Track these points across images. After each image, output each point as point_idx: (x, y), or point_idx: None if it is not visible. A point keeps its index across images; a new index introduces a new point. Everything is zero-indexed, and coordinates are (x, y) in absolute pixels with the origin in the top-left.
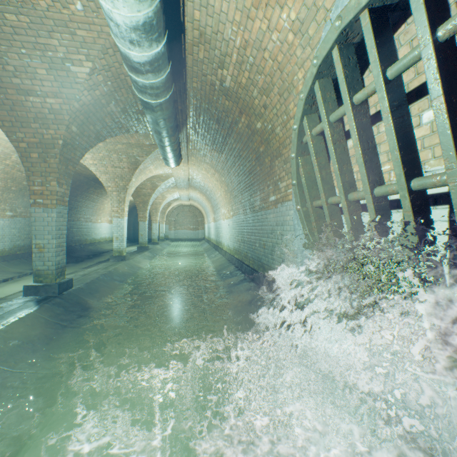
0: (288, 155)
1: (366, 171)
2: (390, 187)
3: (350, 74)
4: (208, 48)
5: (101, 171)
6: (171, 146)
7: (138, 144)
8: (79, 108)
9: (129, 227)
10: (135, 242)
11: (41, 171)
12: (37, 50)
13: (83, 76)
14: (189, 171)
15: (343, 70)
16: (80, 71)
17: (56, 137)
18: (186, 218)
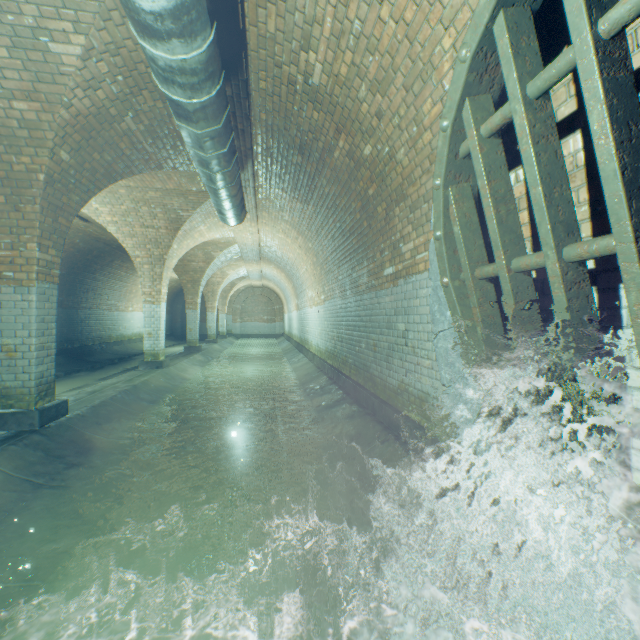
0: (417, 196)
1: (625, 188)
2: None
3: None
4: (283, 9)
5: (124, 232)
6: (227, 188)
7: (179, 191)
8: (71, 121)
9: (175, 318)
10: (184, 339)
11: (11, 224)
12: None
13: (71, 61)
14: (260, 234)
15: None
16: (65, 51)
17: (34, 169)
18: (257, 306)
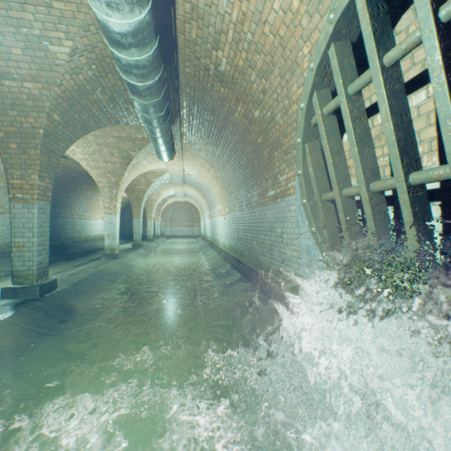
0: (289, 145)
1: (399, 151)
2: (436, 171)
3: (379, 27)
4: (201, 25)
5: (91, 165)
6: (163, 137)
7: (130, 138)
8: (61, 95)
9: (125, 224)
10: (130, 239)
11: (21, 163)
12: (10, 26)
13: (63, 57)
14: (184, 166)
15: (370, 21)
16: (59, 51)
17: (36, 126)
18: (181, 215)
